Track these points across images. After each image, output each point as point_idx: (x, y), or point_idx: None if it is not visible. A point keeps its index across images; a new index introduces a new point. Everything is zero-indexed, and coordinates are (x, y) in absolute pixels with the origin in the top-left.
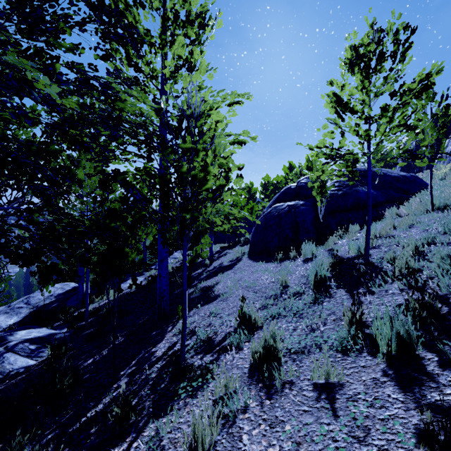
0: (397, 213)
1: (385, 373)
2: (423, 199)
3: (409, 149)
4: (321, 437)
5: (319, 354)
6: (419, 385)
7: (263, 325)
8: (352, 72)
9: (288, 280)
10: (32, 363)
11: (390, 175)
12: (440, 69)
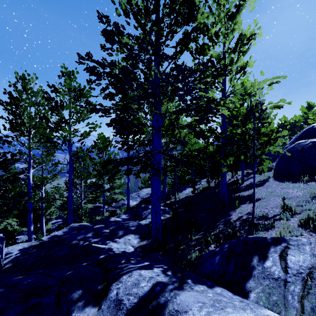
0: None
1: None
2: None
3: None
4: None
5: None
6: None
7: (301, 212)
8: None
9: None
10: (163, 218)
11: None
12: None
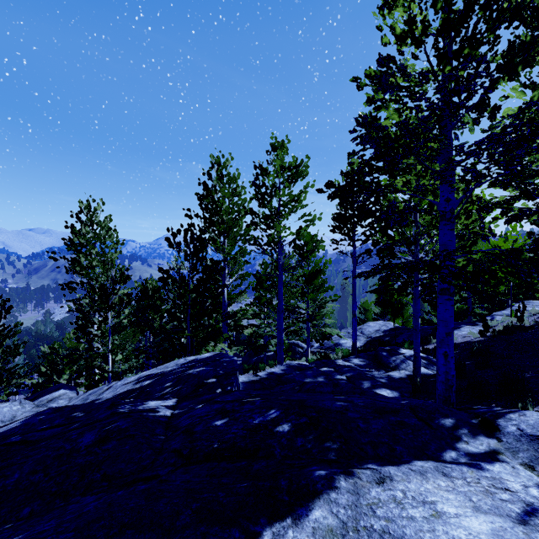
0: None
1: None
2: None
3: None
4: None
5: None
6: None
7: None
8: None
9: None
10: (431, 373)
11: None
12: None
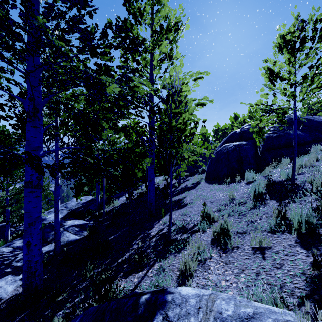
0: (321, 150)
1: (297, 241)
2: None
3: None
4: (255, 265)
5: (256, 234)
6: (317, 246)
7: (219, 220)
8: (281, 52)
9: (235, 194)
10: (78, 238)
11: (317, 121)
12: None
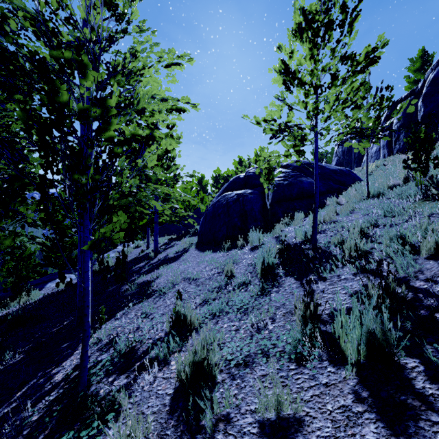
0: (337, 202)
1: (358, 397)
2: (358, 189)
3: (356, 126)
4: None
5: (267, 366)
6: (413, 418)
7: (201, 326)
8: (301, 38)
9: (234, 269)
10: None
11: (329, 169)
12: (385, 42)
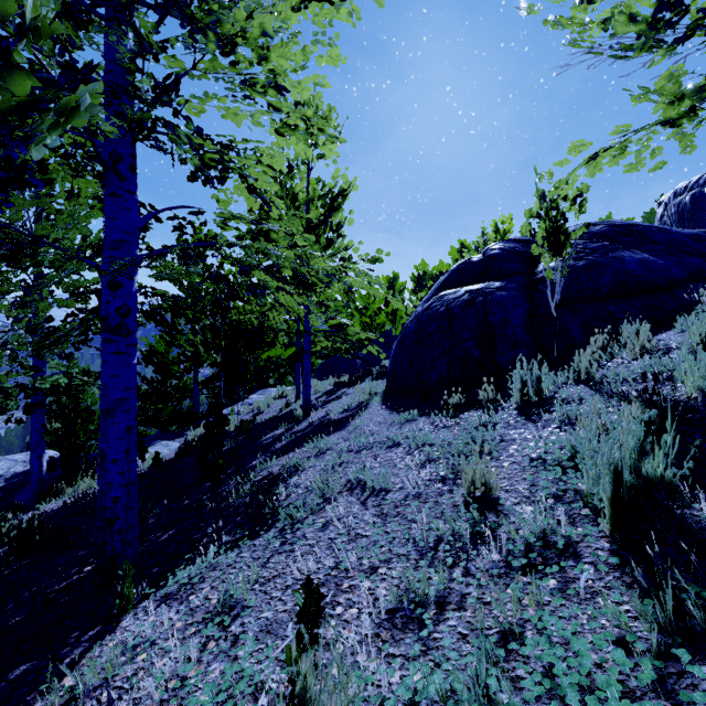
0: None
1: None
2: None
3: None
4: None
5: None
6: None
7: None
8: None
9: (494, 479)
10: None
11: (679, 233)
12: None
